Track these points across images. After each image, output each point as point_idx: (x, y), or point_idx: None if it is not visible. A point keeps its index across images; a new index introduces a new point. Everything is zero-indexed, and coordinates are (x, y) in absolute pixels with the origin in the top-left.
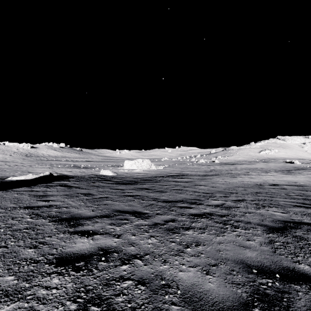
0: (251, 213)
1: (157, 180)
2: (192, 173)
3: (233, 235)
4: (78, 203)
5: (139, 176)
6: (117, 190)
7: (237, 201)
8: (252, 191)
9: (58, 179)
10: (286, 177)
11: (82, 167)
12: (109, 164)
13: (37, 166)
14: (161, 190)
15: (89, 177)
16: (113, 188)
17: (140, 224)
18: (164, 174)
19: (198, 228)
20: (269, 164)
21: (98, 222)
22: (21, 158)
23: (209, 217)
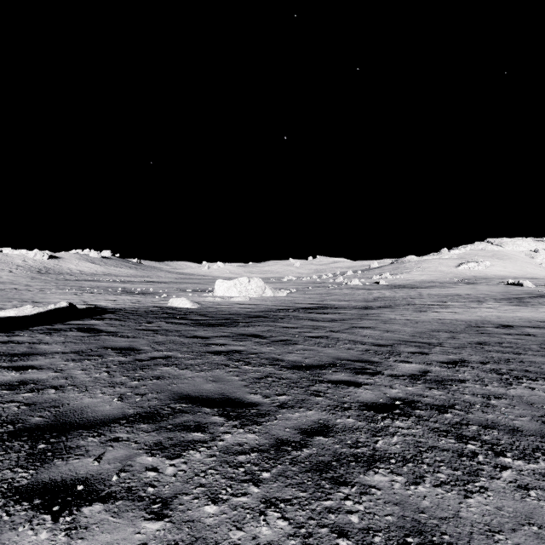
0: (500, 397)
1: (277, 316)
2: (341, 303)
3: (511, 489)
4: (95, 376)
5: (242, 309)
6: (194, 339)
7: (452, 364)
8: (469, 339)
9: (82, 315)
10: (520, 311)
11: (137, 293)
12: (188, 286)
13: (53, 291)
14: (285, 339)
15: (145, 311)
16: (187, 335)
17: (235, 447)
18: (290, 305)
19: (399, 459)
20: (478, 287)
21: (119, 440)
22: (28, 277)
23: (411, 413)
